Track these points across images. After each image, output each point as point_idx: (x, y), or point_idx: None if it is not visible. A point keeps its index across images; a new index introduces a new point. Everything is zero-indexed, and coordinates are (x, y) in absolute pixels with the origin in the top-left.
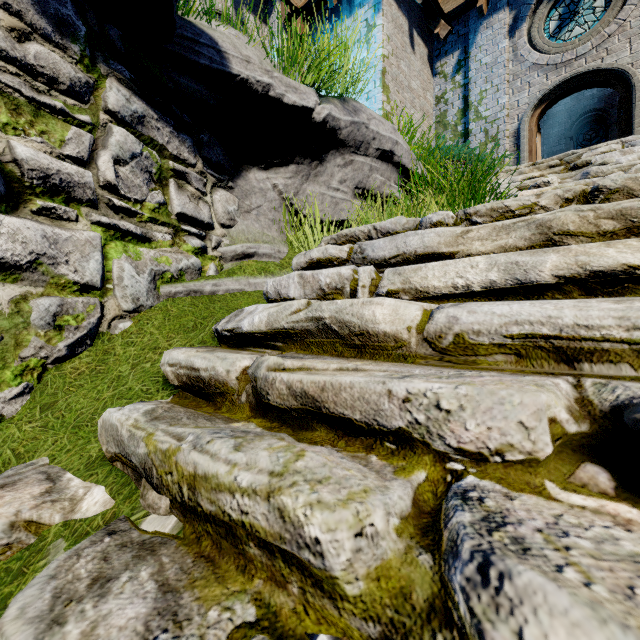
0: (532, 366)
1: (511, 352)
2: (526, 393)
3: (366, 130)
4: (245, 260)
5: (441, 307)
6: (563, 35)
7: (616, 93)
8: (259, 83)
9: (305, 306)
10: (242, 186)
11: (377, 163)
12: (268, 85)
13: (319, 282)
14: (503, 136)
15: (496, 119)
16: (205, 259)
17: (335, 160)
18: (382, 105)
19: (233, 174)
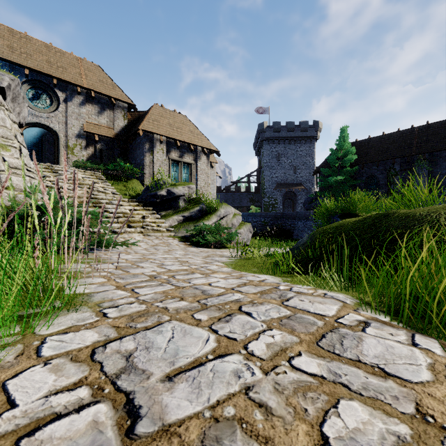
0: None
1: None
2: None
3: None
4: None
5: None
6: (35, 103)
7: None
8: None
9: None
10: None
11: None
12: None
13: None
14: None
15: None
16: None
17: None
18: None
19: None
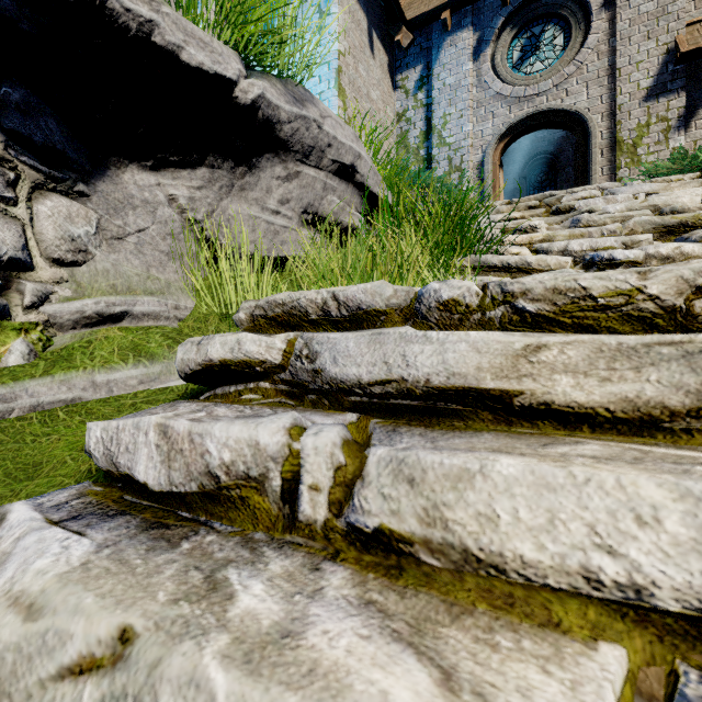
0: None
1: None
2: None
3: (319, 131)
4: (105, 325)
5: None
6: (525, 68)
7: (564, 139)
8: (130, 14)
9: (112, 645)
10: (107, 193)
11: (334, 180)
12: (149, 22)
13: (205, 457)
14: (467, 167)
15: (460, 147)
16: (2, 331)
17: (273, 169)
18: (337, 111)
19: (88, 170)
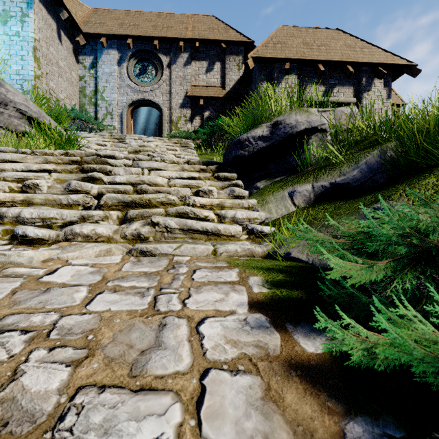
0: (20, 184)
1: (17, 182)
2: (4, 181)
3: (5, 96)
4: None
5: (2, 172)
6: (141, 78)
7: None
8: None
9: None
10: None
11: (15, 113)
12: None
13: None
14: (115, 114)
15: (112, 104)
16: None
17: None
18: (34, 69)
19: None
